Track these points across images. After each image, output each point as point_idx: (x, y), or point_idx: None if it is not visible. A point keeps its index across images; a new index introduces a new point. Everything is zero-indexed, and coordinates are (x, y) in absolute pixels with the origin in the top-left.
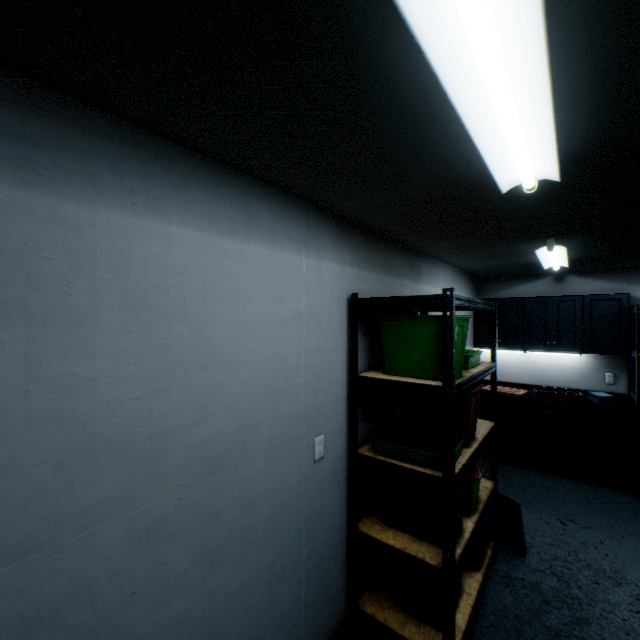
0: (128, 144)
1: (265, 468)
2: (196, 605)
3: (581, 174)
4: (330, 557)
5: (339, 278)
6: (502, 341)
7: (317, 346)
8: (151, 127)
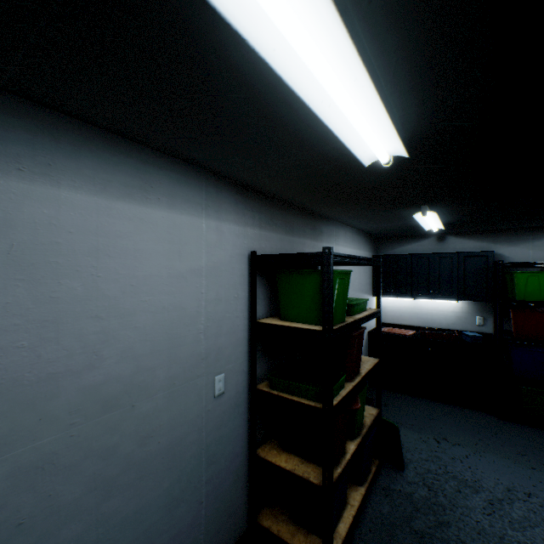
0: (13, 115)
1: (163, 405)
2: (89, 530)
3: (431, 152)
4: (231, 479)
5: (240, 237)
6: (395, 290)
7: (218, 296)
8: (37, 100)
